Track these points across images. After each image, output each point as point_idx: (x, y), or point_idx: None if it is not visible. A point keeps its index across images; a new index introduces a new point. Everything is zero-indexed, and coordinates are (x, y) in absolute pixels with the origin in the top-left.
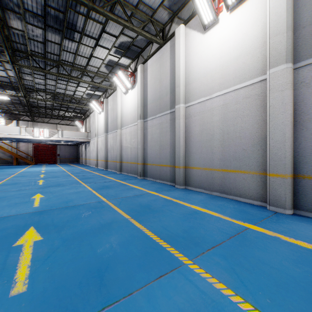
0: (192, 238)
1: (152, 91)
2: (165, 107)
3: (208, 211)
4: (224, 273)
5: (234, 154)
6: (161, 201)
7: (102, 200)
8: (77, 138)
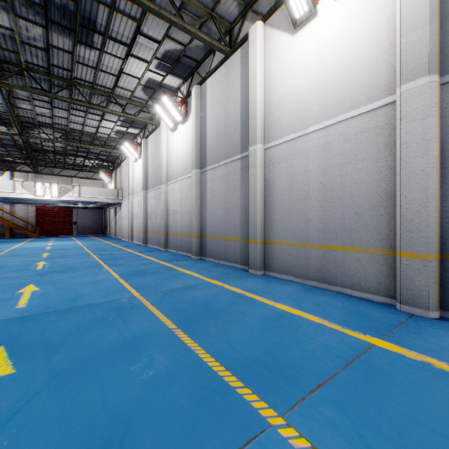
0: (281, 366)
1: (213, 126)
2: (234, 150)
3: (303, 314)
4: (346, 446)
5: (341, 221)
6: (227, 296)
7: (133, 294)
8: (102, 197)
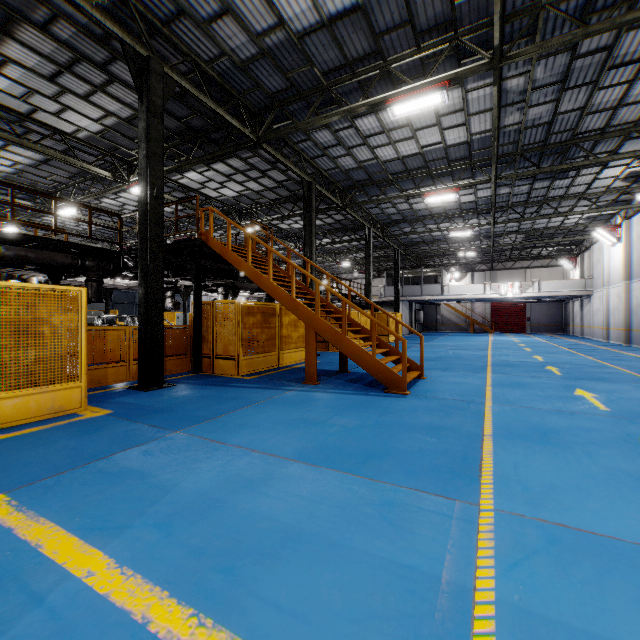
0: None
1: None
2: None
3: None
4: None
5: None
6: None
7: (607, 365)
8: (564, 291)
